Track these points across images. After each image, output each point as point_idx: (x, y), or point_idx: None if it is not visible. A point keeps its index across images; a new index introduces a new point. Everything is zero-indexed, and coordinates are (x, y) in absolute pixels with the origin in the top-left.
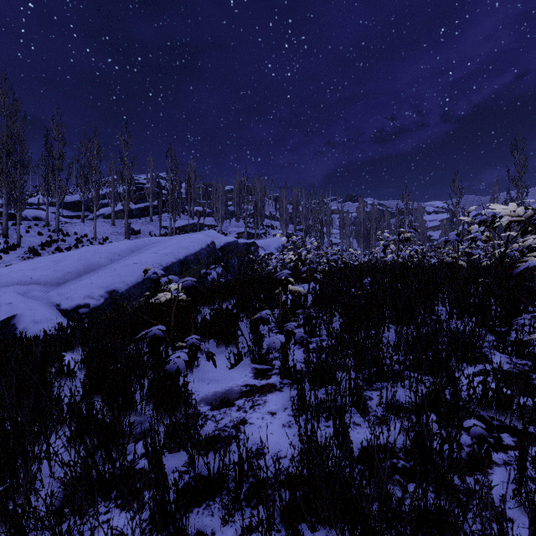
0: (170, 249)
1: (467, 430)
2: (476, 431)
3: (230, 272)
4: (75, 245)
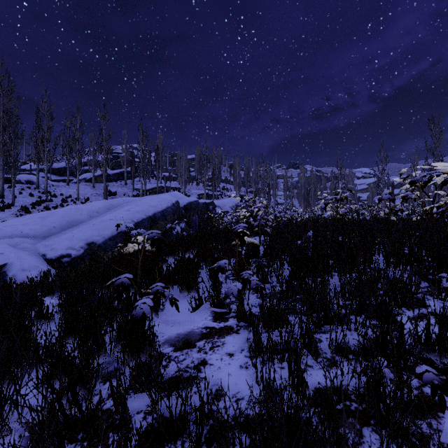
0: (141, 208)
1: (413, 372)
2: (428, 377)
3: (192, 227)
4: (61, 204)
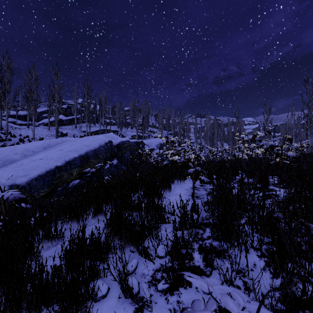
0: (74, 147)
1: None
2: None
3: (123, 163)
4: (17, 143)
